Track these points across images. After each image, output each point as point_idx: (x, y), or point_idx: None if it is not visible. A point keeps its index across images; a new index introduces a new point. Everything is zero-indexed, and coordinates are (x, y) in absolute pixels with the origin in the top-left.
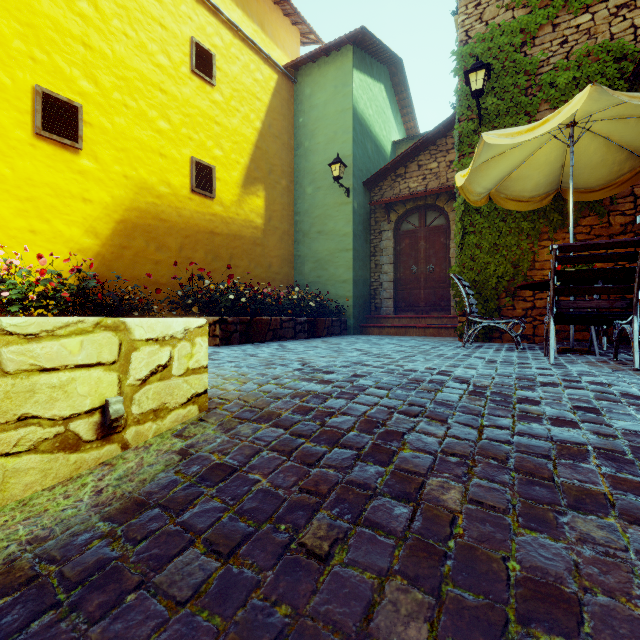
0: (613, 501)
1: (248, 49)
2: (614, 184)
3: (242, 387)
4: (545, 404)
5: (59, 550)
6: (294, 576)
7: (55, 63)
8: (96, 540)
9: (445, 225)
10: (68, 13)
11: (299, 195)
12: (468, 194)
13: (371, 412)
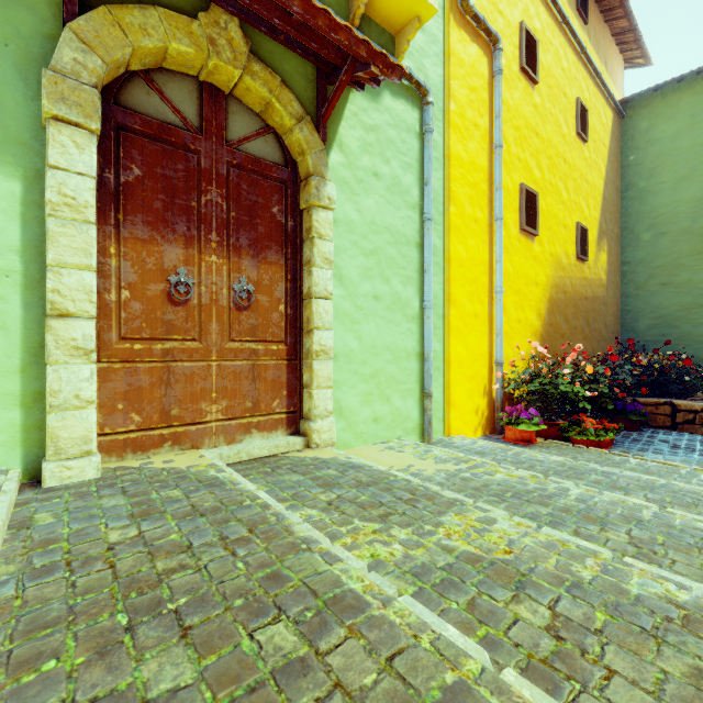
0: None
1: (599, 93)
2: None
3: None
4: None
5: None
6: None
7: (525, 158)
8: None
9: None
10: (530, 107)
11: (628, 242)
12: None
13: None
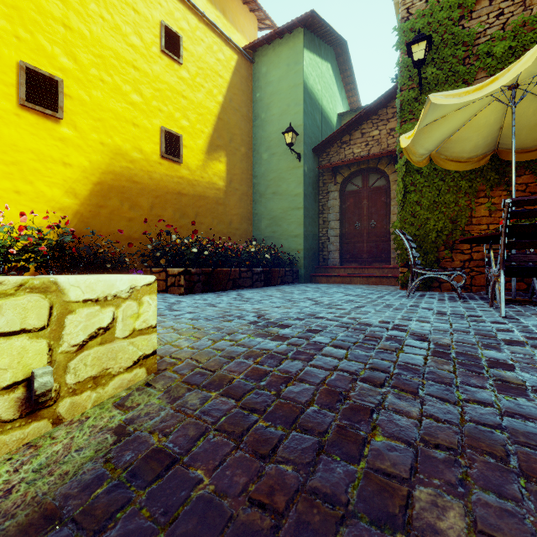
0: None
1: (211, 32)
2: None
3: (196, 343)
4: (521, 369)
5: None
6: None
7: (38, 42)
8: None
9: (386, 186)
10: None
11: (256, 161)
12: (411, 155)
13: (331, 379)
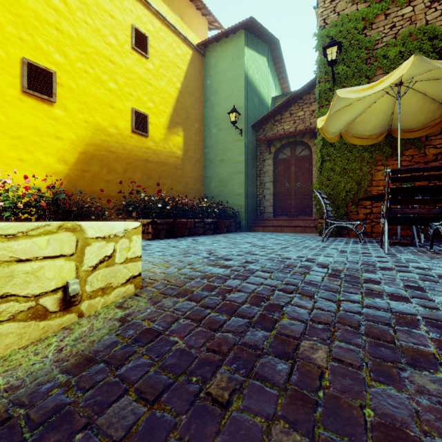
0: (440, 360)
1: (171, 33)
2: (429, 126)
3: (166, 270)
4: (384, 284)
5: (27, 397)
6: (202, 420)
7: (36, 42)
8: (55, 389)
9: (309, 155)
10: (46, 7)
11: (207, 134)
12: (326, 133)
13: (259, 290)
